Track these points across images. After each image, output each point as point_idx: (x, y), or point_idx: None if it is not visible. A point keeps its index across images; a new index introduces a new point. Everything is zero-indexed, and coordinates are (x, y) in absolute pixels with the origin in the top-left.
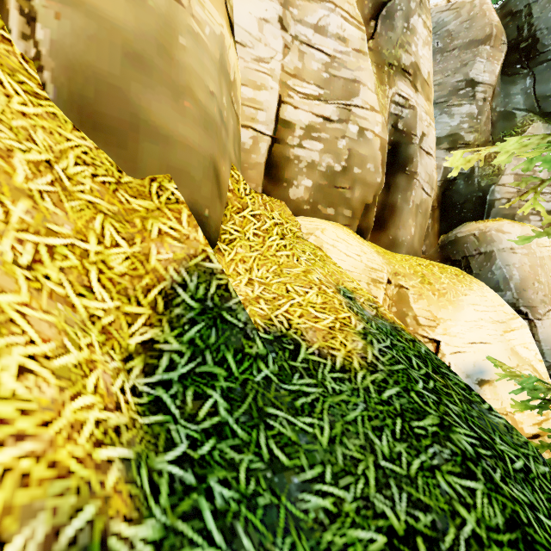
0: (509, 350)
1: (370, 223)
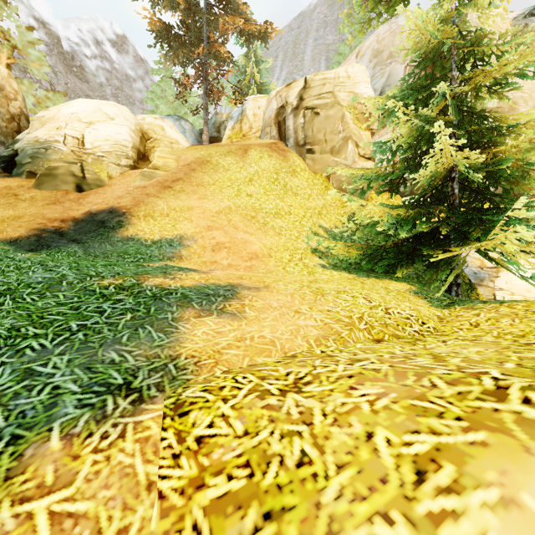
0: None
1: None
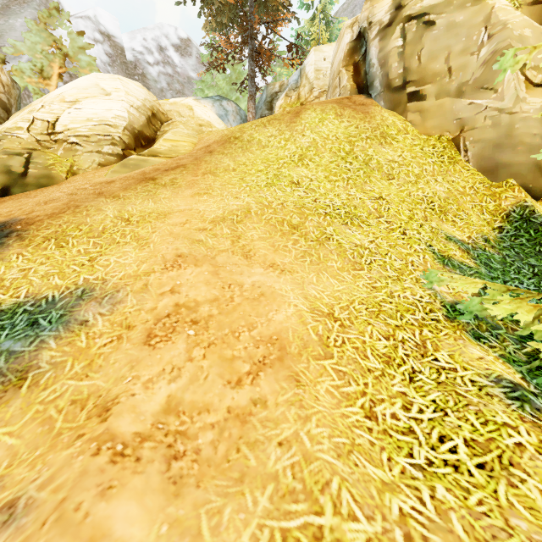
0: None
1: None
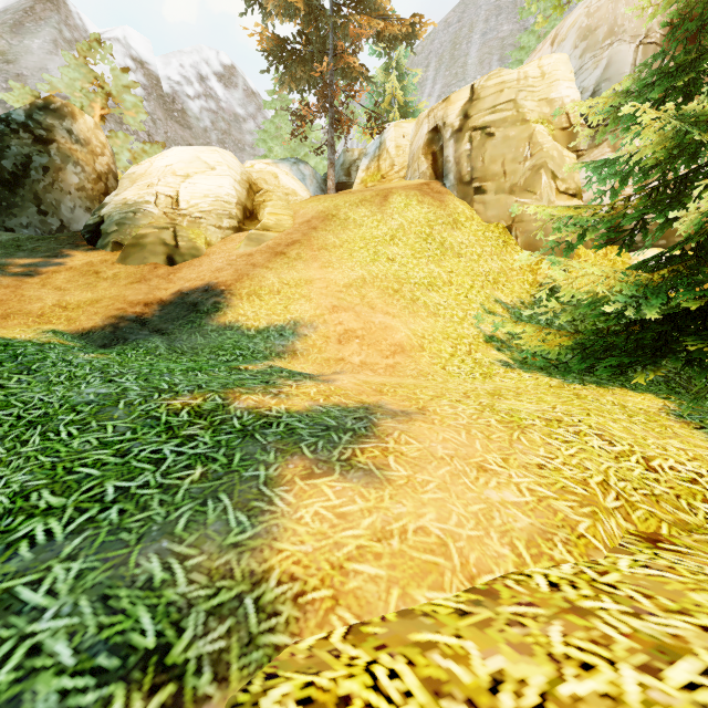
0: None
1: None
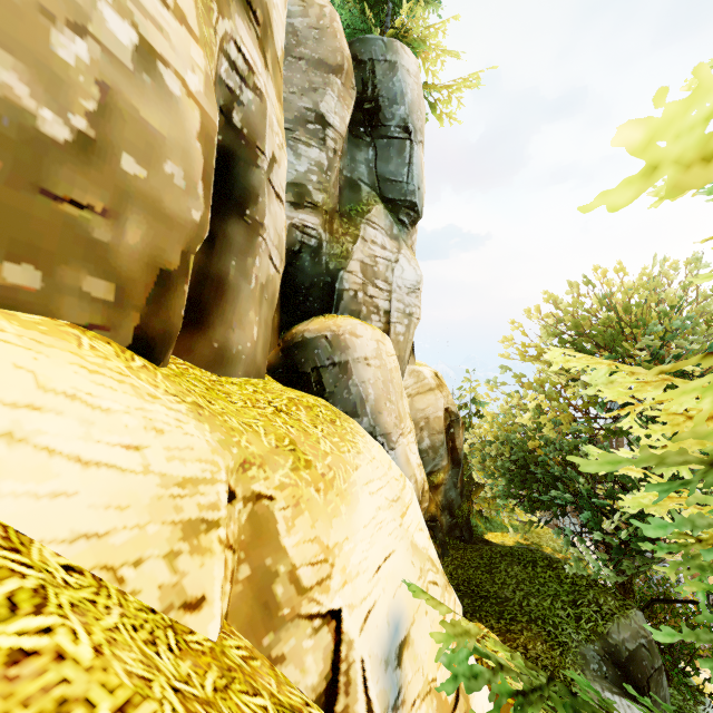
0: (410, 548)
1: (174, 321)
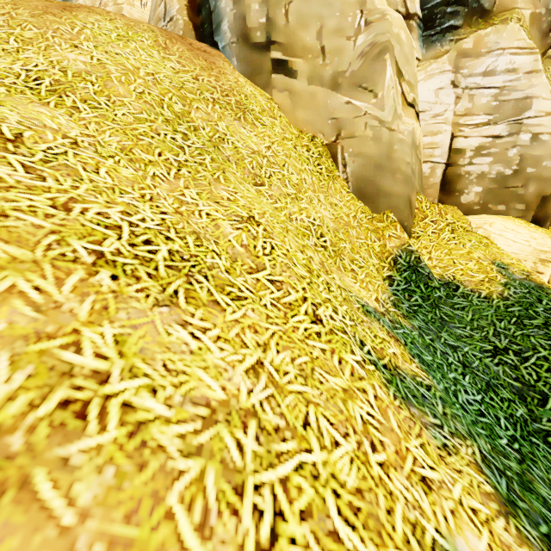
0: None
1: (548, 212)
